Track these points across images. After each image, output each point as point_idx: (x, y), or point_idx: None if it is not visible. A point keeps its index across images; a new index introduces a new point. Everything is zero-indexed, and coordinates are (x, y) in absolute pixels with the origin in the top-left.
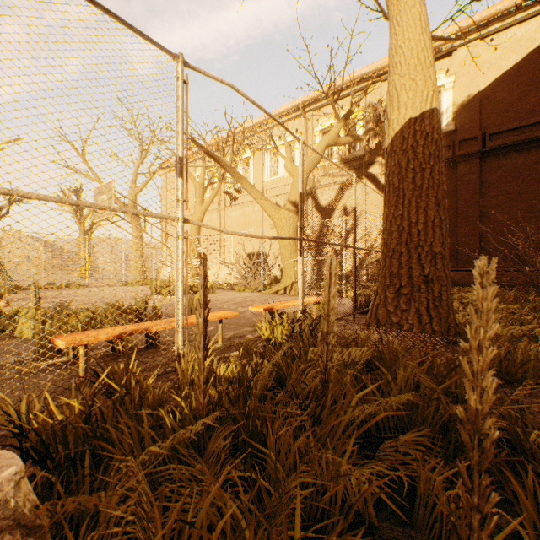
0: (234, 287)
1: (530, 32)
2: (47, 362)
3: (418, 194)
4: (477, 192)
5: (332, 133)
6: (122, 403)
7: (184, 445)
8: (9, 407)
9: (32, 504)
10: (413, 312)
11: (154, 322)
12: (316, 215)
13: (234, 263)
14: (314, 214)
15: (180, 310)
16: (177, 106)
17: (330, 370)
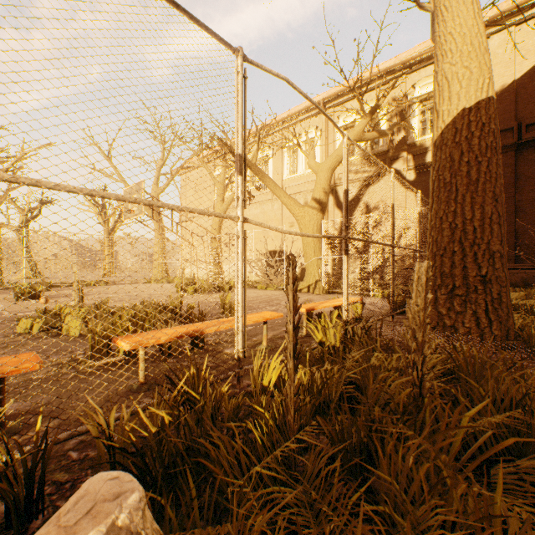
0: (257, 285)
1: None
2: (100, 361)
3: (474, 189)
4: (512, 187)
5: (357, 129)
6: (203, 413)
7: (275, 461)
8: (99, 416)
9: (158, 534)
10: (470, 315)
11: (205, 323)
12: (337, 212)
13: (256, 261)
14: (334, 212)
15: (240, 312)
16: (236, 102)
17: (424, 383)
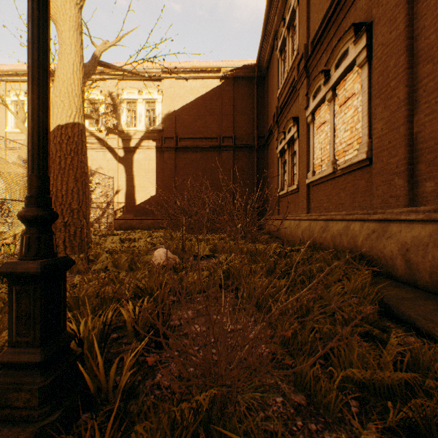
0: None
1: (198, 86)
2: None
3: (64, 172)
4: (174, 171)
5: None
6: None
7: None
8: None
9: None
10: None
11: None
12: None
13: None
14: None
15: None
16: None
17: None
